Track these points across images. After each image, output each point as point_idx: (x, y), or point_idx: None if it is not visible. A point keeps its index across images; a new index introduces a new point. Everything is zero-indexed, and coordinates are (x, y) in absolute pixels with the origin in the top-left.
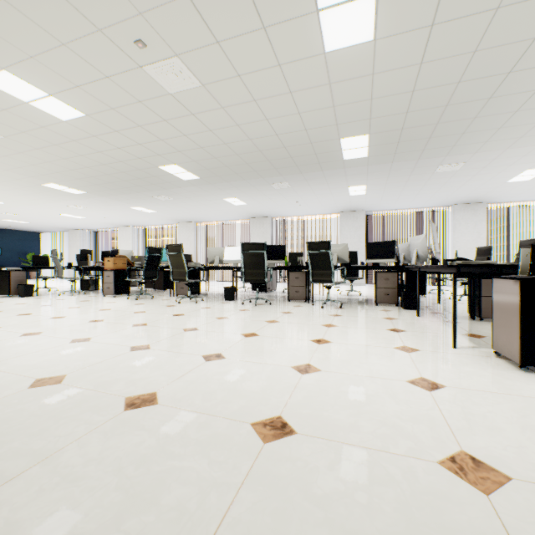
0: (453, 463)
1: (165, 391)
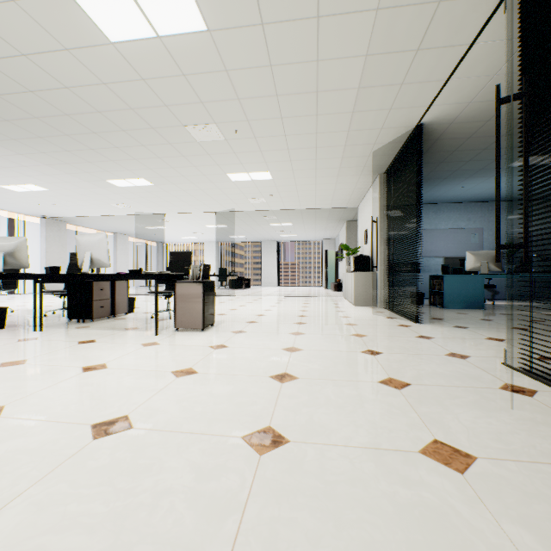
0: (290, 351)
1: (240, 431)
